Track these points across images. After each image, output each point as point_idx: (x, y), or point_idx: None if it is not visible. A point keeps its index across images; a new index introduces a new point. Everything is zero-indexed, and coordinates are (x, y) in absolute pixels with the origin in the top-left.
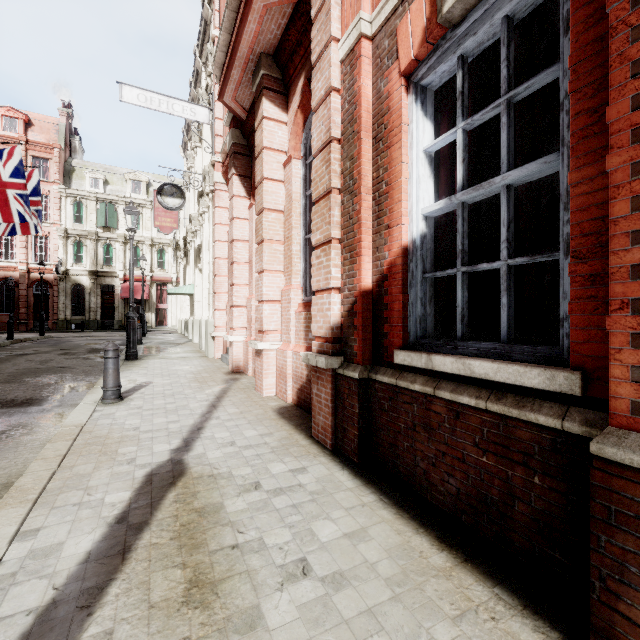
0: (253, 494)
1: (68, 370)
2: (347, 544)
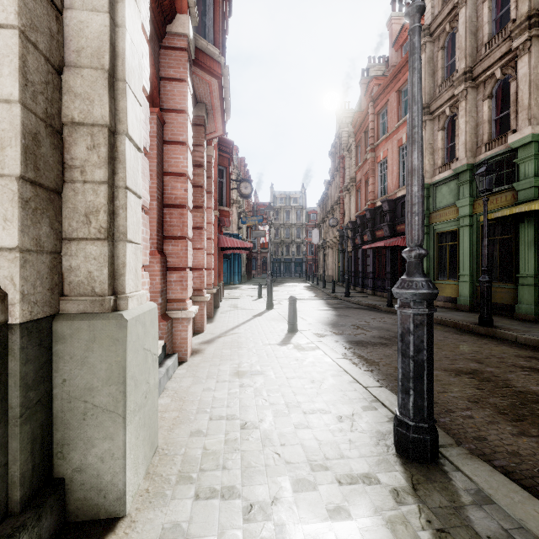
0: (240, 314)
1: (499, 416)
2: (230, 311)
